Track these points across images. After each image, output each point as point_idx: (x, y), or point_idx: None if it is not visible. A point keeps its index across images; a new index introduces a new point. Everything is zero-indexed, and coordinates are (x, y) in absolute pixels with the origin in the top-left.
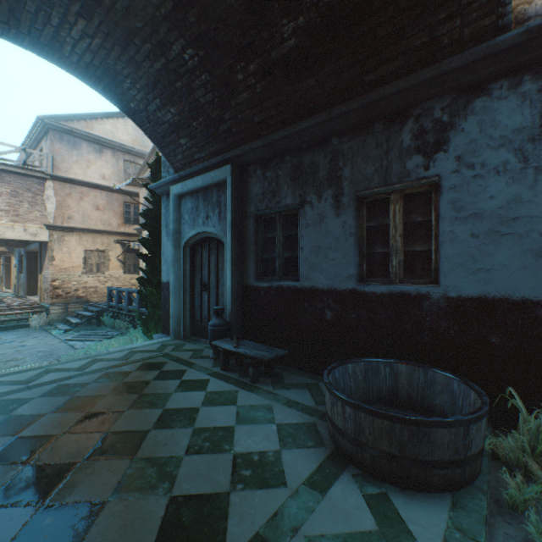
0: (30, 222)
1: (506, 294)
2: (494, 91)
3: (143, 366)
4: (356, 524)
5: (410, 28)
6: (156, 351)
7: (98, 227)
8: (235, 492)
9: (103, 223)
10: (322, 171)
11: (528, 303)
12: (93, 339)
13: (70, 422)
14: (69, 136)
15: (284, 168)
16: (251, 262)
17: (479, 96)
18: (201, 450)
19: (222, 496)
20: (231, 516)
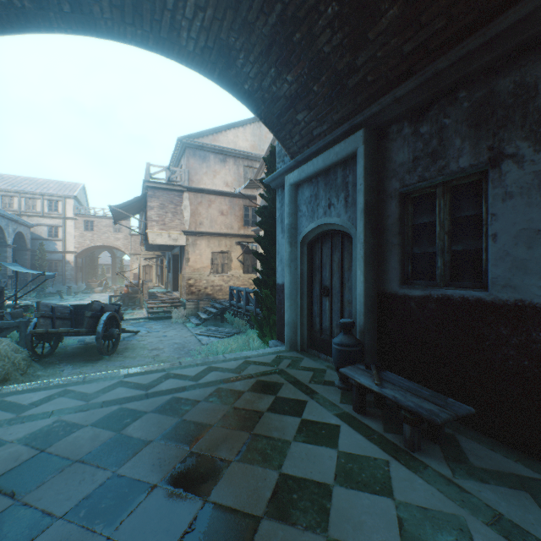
0: (173, 229)
1: None
2: None
3: (256, 385)
4: None
5: None
6: (270, 364)
7: (222, 231)
8: None
9: (226, 226)
10: None
11: None
12: (216, 335)
13: (170, 464)
14: (200, 151)
15: (455, 111)
16: (392, 261)
17: None
18: None
19: None
20: None
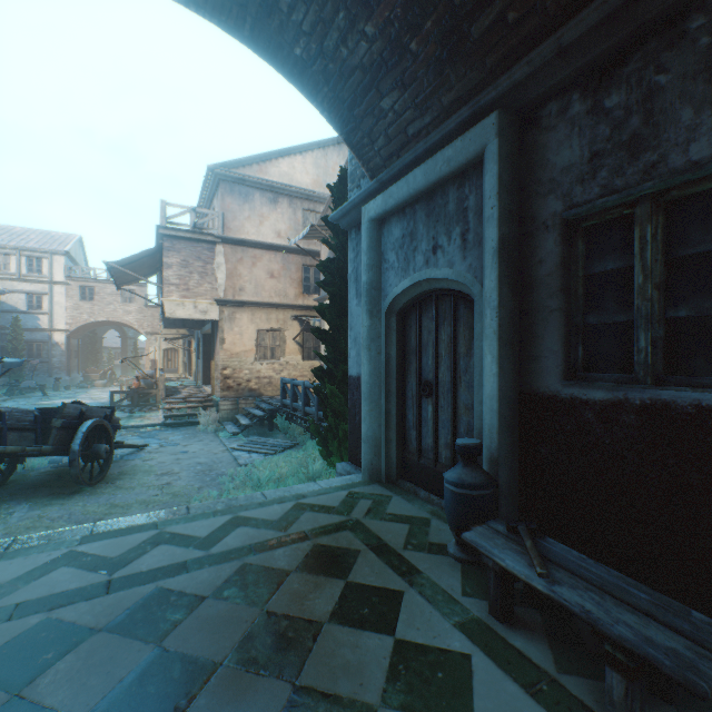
0: (200, 297)
1: None
2: None
3: (312, 556)
4: None
5: None
6: (338, 510)
7: (272, 300)
8: None
9: (278, 294)
10: None
11: None
12: (261, 450)
13: None
14: (241, 187)
15: (682, 57)
16: (549, 338)
17: None
18: None
19: None
20: None
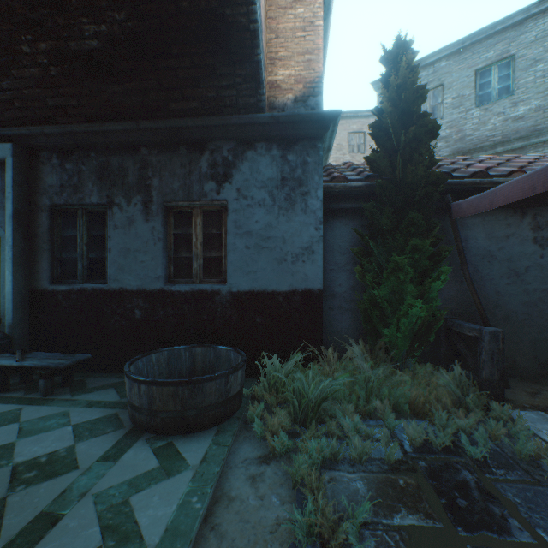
0: None
1: (264, 288)
2: (258, 149)
3: None
4: (142, 469)
5: (203, 81)
6: None
7: None
8: (15, 494)
9: None
10: (132, 176)
11: (276, 293)
12: None
13: None
14: None
15: (90, 164)
16: (44, 263)
17: (251, 149)
18: None
19: None
20: (8, 513)
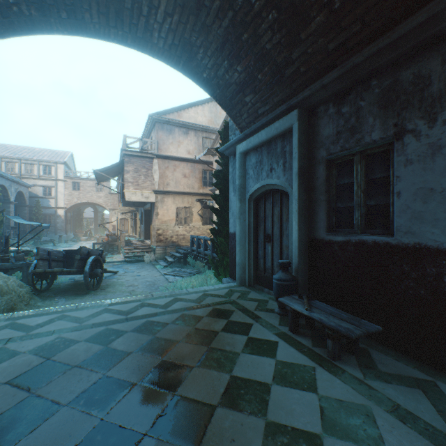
0: (145, 189)
1: None
2: None
3: (213, 312)
4: None
5: None
6: (224, 296)
7: (185, 190)
8: None
9: (188, 187)
10: (436, 83)
11: None
12: (180, 275)
13: (146, 369)
14: (167, 125)
15: (369, 96)
16: (320, 213)
17: None
18: None
19: None
20: None
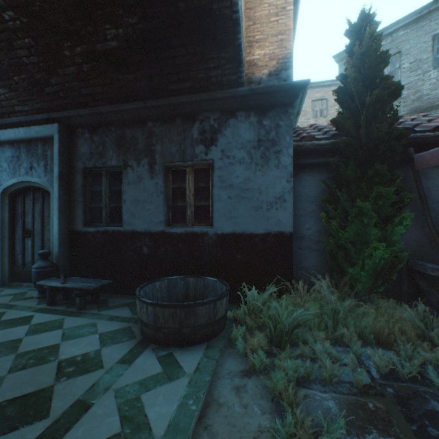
0: None
1: (244, 231)
2: (239, 117)
3: None
4: (150, 373)
5: (195, 65)
6: None
7: None
8: (60, 383)
9: None
10: (141, 144)
11: (253, 235)
12: None
13: None
14: None
15: (110, 136)
16: (79, 211)
17: (232, 118)
18: (25, 367)
19: (47, 389)
20: (55, 397)
